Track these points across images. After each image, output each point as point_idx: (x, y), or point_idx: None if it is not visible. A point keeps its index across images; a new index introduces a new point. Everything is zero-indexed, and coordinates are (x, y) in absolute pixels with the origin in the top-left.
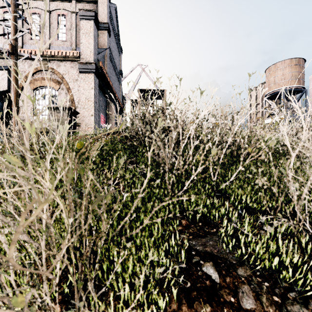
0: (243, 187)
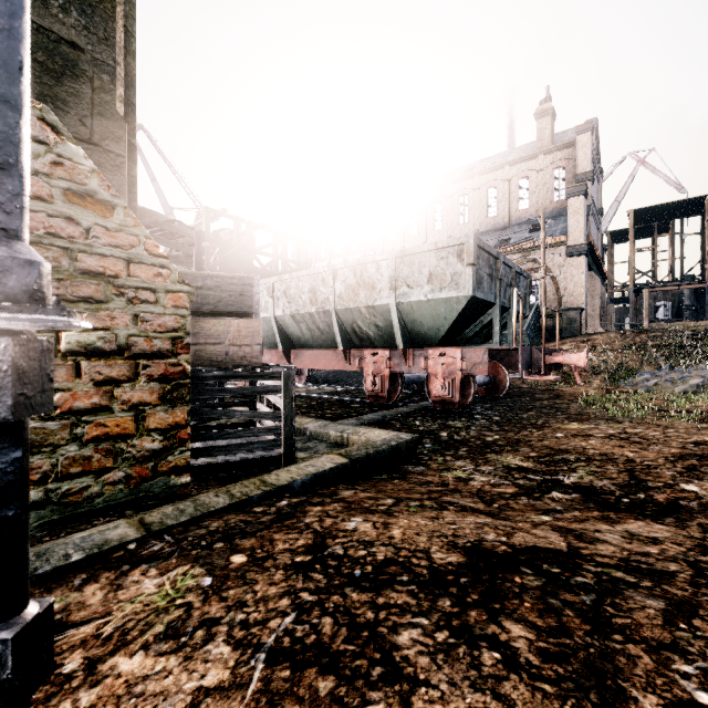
0: None
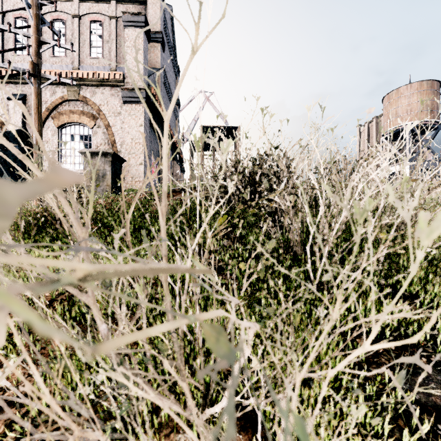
0: (436, 282)
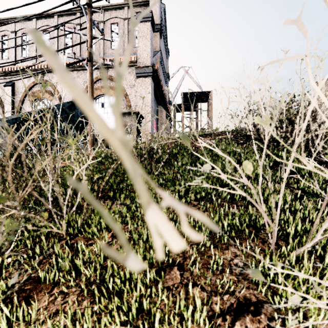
0: None
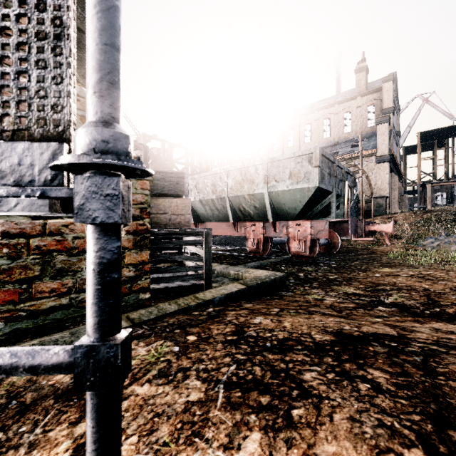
0: None
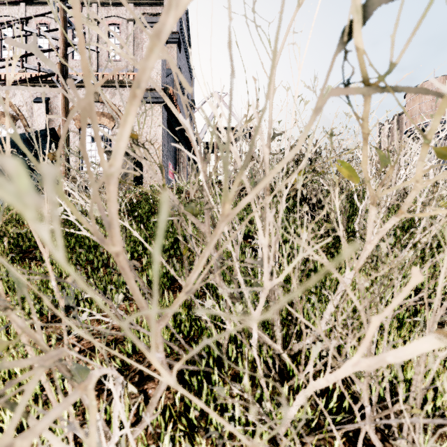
0: None
